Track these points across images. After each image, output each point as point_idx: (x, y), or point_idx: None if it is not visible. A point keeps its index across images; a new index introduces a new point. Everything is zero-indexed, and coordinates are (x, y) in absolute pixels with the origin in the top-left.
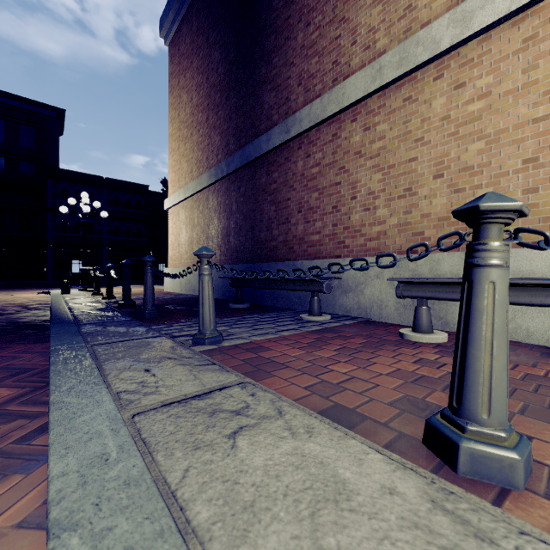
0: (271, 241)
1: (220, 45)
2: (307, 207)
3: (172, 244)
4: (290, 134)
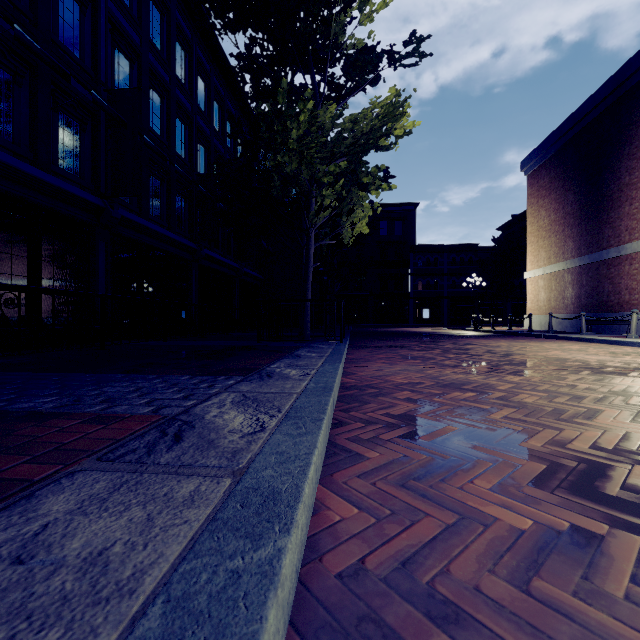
0: (609, 302)
1: (573, 193)
2: (630, 288)
3: (531, 300)
4: (620, 254)
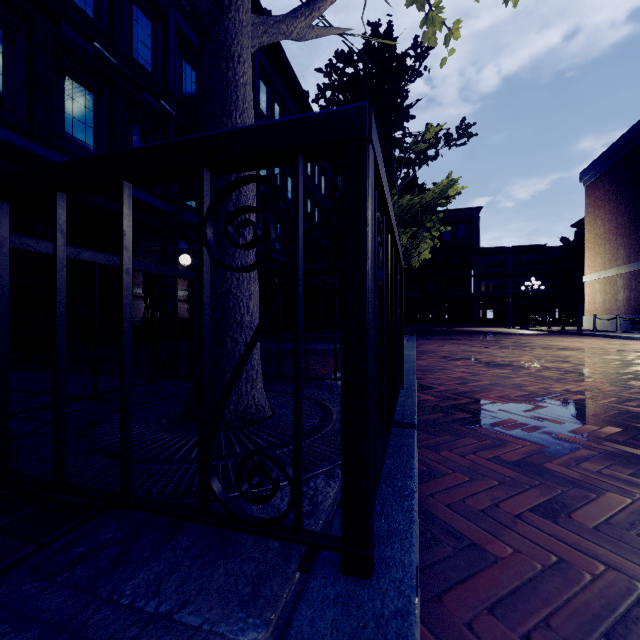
0: None
1: (624, 206)
2: None
3: (588, 302)
4: None
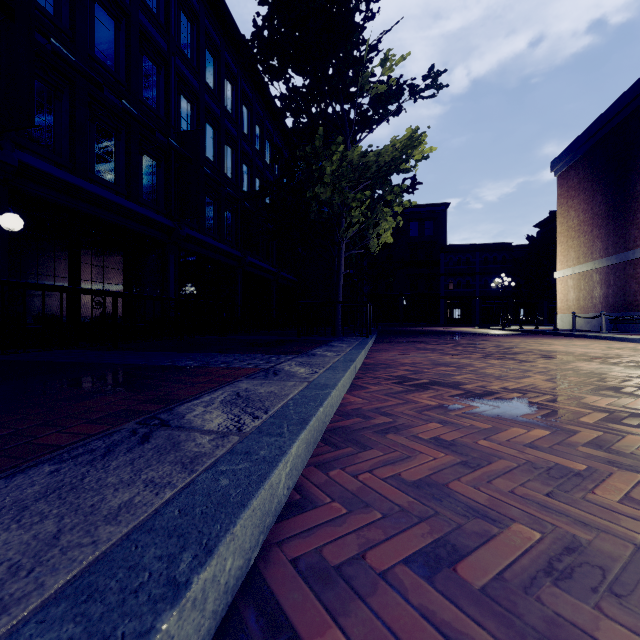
0: (636, 301)
1: (601, 194)
2: None
3: (560, 300)
4: None
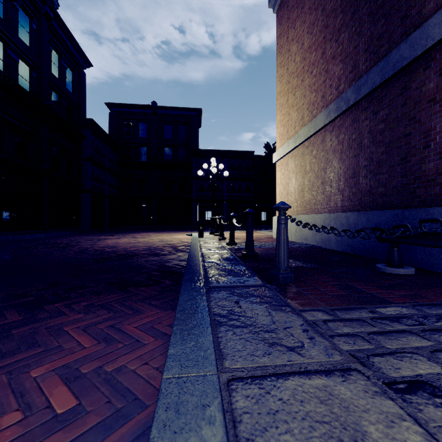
0: None
1: None
2: None
3: (280, 194)
4: None
